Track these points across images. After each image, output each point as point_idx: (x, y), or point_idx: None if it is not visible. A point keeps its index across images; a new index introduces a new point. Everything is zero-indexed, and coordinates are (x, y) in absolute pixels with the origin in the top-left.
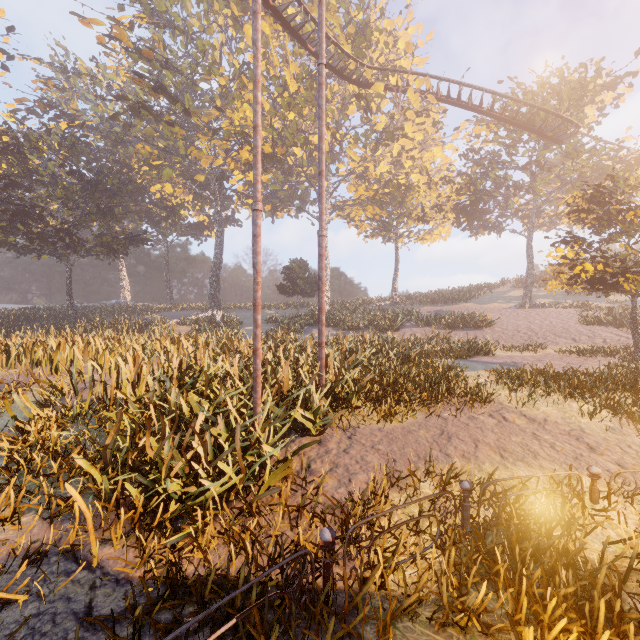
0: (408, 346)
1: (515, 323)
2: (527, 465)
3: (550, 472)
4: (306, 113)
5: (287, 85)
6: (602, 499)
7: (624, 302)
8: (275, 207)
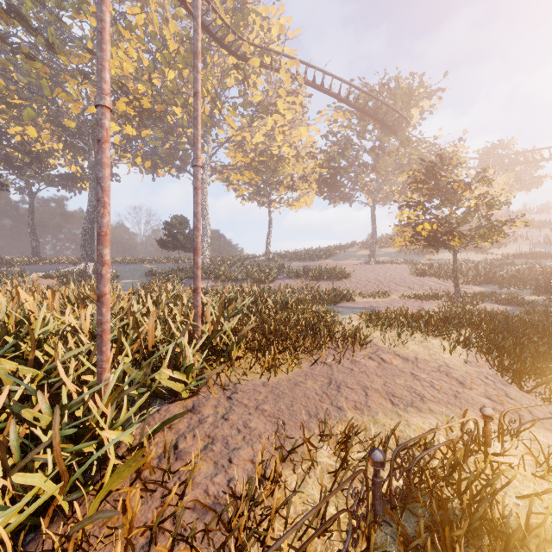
0: (285, 293)
1: (366, 275)
2: (418, 410)
3: (440, 415)
4: (186, 75)
5: (167, 46)
6: (493, 440)
7: (437, 260)
8: (155, 164)
